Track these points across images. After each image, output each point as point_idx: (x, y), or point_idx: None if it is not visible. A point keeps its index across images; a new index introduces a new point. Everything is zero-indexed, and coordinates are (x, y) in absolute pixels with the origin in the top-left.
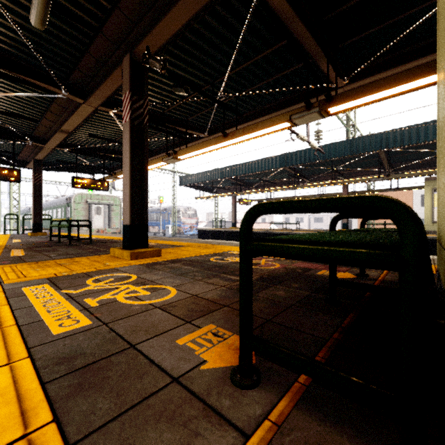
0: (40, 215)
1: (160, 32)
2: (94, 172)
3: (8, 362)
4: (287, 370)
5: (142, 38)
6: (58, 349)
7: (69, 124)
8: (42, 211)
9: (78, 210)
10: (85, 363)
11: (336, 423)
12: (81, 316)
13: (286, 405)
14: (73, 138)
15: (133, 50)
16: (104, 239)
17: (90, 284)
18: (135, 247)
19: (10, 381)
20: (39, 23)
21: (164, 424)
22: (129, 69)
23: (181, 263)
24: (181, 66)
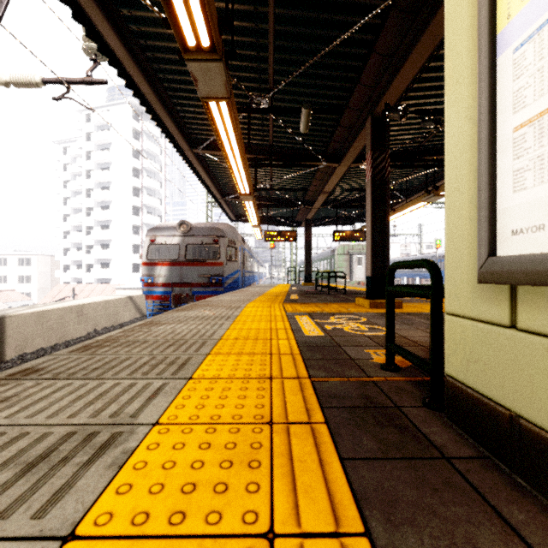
0: (310, 268)
1: (396, 86)
2: (353, 221)
3: (287, 339)
4: (422, 374)
5: (380, 99)
6: (306, 340)
7: (329, 186)
8: (313, 264)
9: (341, 261)
10: (315, 346)
11: (421, 390)
12: (320, 331)
13: (401, 379)
14: (333, 195)
15: (374, 111)
16: (359, 291)
17: (331, 319)
18: (377, 298)
19: (288, 343)
20: (305, 129)
21: (337, 366)
22: (370, 131)
23: (418, 316)
24: (432, 94)
